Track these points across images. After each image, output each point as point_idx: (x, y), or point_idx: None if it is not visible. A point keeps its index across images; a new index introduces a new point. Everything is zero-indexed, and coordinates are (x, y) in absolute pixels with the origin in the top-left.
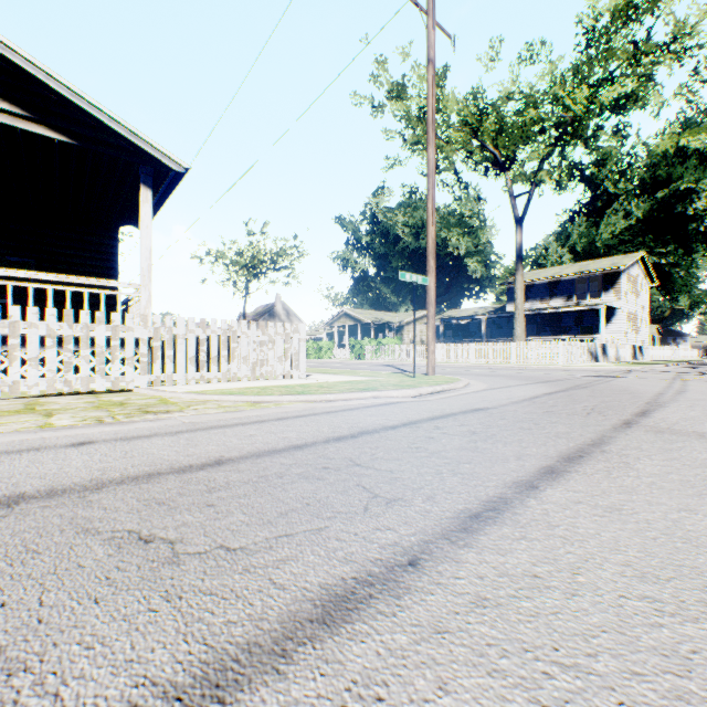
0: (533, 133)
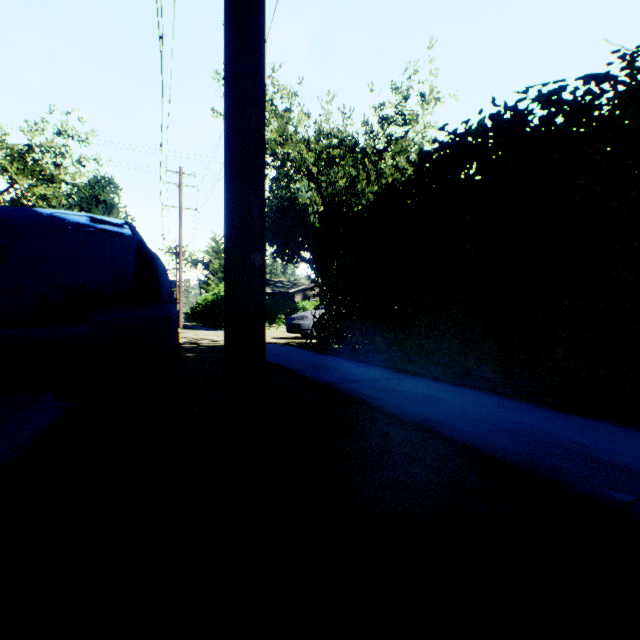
0: None
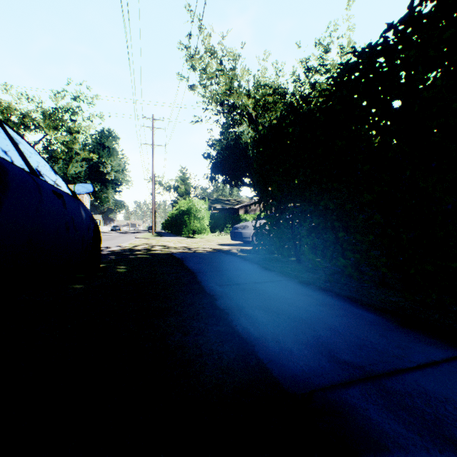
0: (30, 128)
